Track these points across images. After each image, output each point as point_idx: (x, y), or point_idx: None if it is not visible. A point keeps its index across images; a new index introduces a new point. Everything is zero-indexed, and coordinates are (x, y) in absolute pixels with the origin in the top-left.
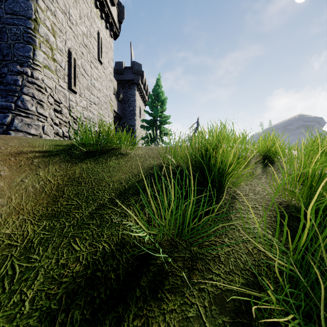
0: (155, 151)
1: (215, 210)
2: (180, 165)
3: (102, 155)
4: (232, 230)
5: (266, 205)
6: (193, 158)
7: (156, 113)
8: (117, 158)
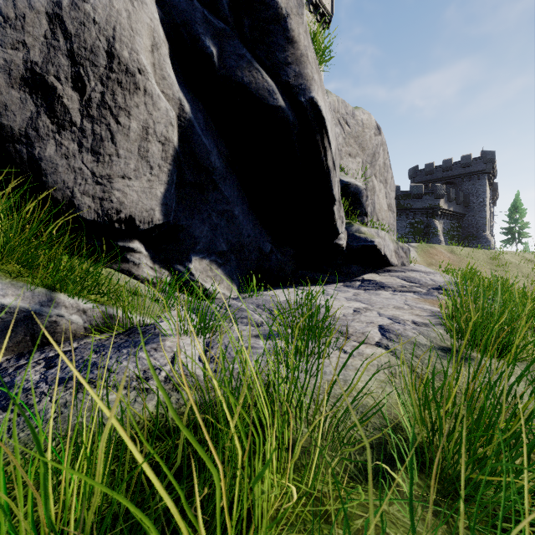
0: None
1: None
2: None
3: None
4: None
5: None
6: None
7: (515, 222)
8: None
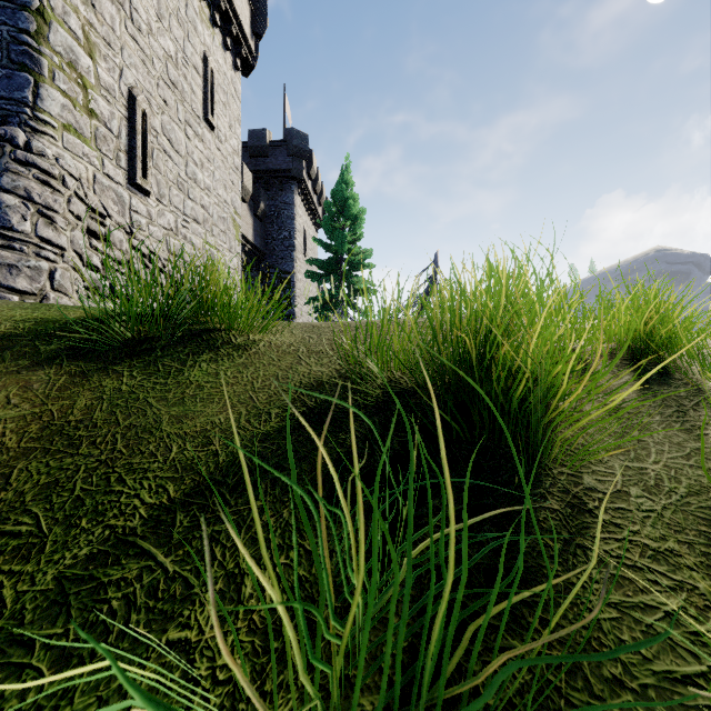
0: (326, 335)
1: (552, 620)
2: (393, 380)
3: (174, 347)
4: (617, 690)
5: (705, 540)
6: (433, 361)
7: (340, 244)
8: (217, 358)
